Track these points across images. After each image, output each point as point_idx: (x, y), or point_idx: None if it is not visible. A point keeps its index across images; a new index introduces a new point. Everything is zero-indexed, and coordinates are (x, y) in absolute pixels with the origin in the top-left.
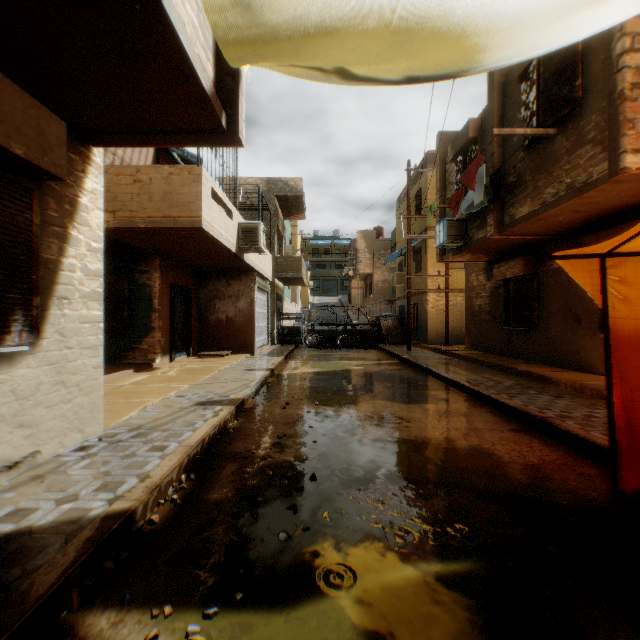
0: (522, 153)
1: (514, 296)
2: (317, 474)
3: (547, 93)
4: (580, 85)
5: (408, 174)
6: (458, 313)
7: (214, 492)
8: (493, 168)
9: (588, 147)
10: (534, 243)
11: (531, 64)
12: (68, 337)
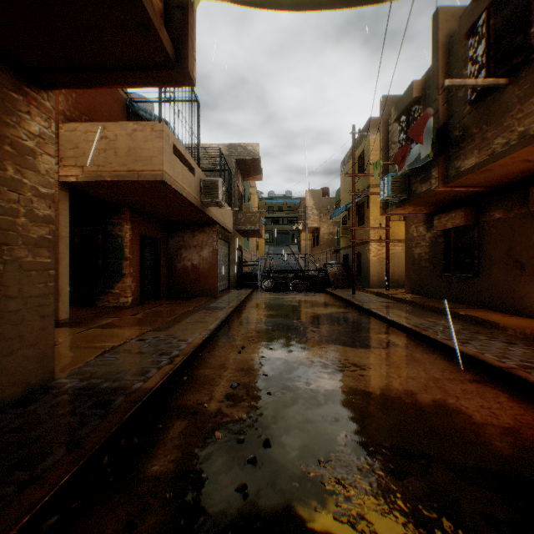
0: (468, 107)
1: (454, 245)
2: (271, 437)
3: (498, 44)
4: None
5: (353, 137)
6: (397, 261)
7: (155, 462)
8: (438, 124)
9: None
10: (475, 195)
11: (480, 18)
12: (9, 285)
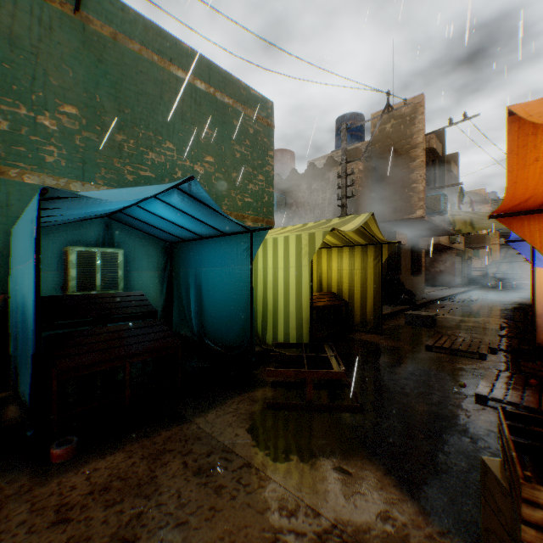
0: None
1: None
2: (476, 301)
3: None
4: None
5: None
6: None
7: (454, 300)
8: None
9: None
10: None
11: None
12: (421, 274)
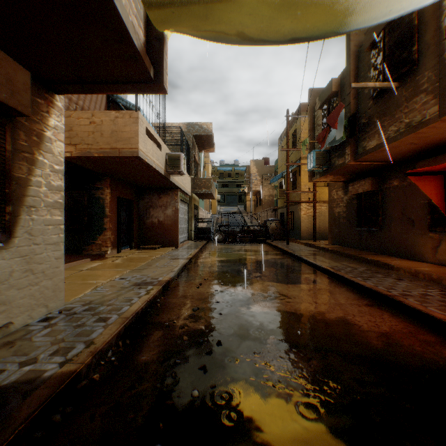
0: (371, 101)
1: (364, 206)
2: (222, 340)
3: (391, 57)
4: (416, 50)
5: (287, 119)
6: (323, 218)
7: (143, 354)
8: (350, 113)
9: (422, 95)
10: (379, 167)
11: (379, 36)
12: (35, 236)
